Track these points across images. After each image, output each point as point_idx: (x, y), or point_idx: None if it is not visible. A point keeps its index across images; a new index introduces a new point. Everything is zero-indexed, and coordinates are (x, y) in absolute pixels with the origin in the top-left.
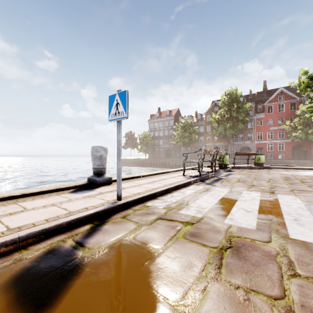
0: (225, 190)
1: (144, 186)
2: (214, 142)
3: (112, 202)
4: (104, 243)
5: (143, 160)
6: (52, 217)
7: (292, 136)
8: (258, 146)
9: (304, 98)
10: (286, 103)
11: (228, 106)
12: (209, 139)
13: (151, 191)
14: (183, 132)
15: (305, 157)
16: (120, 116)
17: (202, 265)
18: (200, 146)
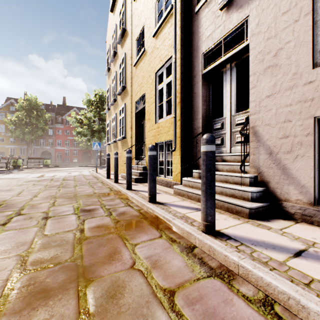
0: (15, 174)
1: None
2: (11, 144)
3: None
4: None
5: None
6: None
7: (80, 146)
8: (58, 151)
9: None
10: None
11: (27, 112)
12: (3, 140)
13: None
14: None
15: (90, 161)
16: None
17: (5, 179)
18: None
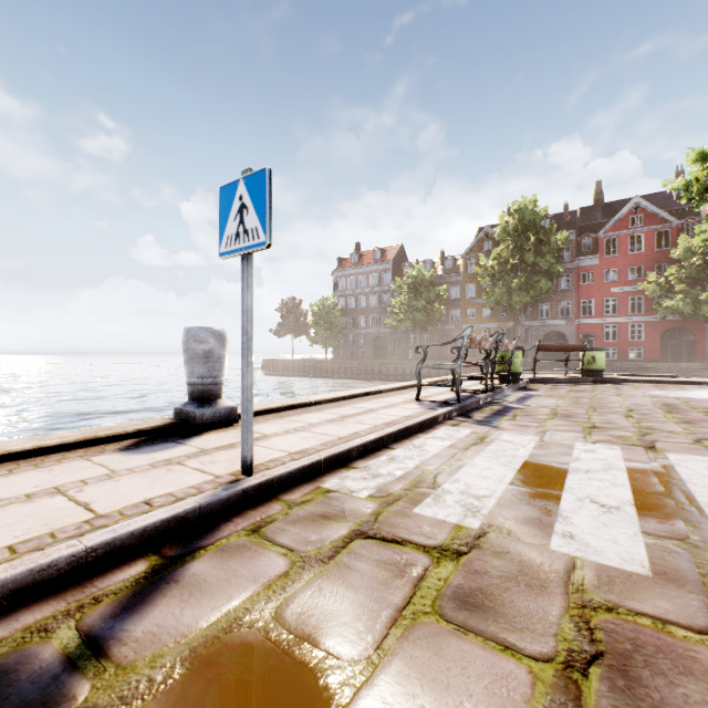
0: (528, 440)
1: (319, 429)
2: (484, 322)
3: (226, 482)
4: (176, 641)
5: (321, 363)
6: (32, 538)
7: (663, 307)
8: (584, 331)
9: (690, 221)
10: (647, 233)
11: (515, 240)
12: (472, 314)
13: (338, 447)
14: (413, 299)
15: (692, 356)
16: (250, 242)
17: None
18: (451, 331)
